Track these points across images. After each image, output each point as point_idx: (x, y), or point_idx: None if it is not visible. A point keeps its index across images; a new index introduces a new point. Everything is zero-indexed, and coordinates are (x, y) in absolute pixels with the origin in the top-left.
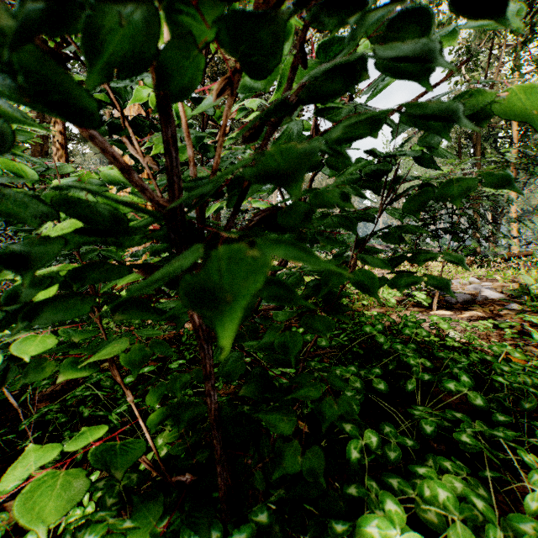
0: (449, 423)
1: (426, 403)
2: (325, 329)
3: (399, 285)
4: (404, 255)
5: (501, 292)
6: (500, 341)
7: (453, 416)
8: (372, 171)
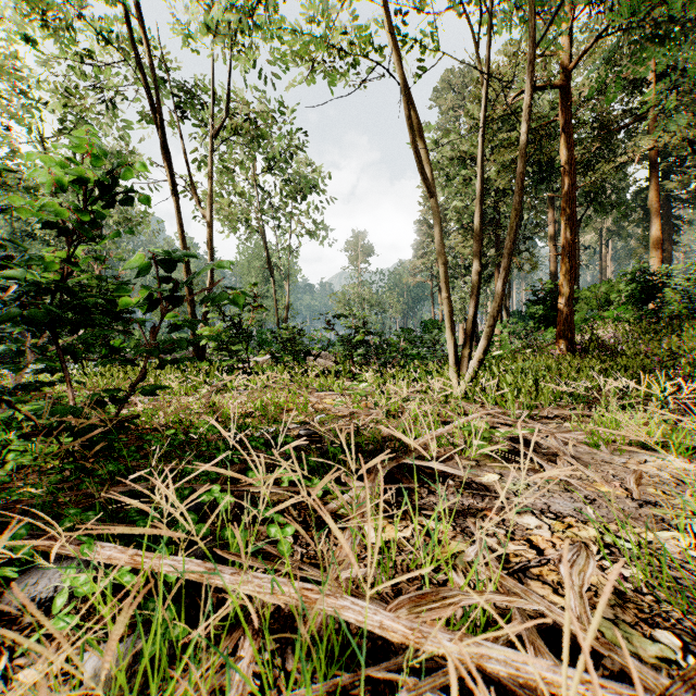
0: None
1: None
2: None
3: None
4: None
5: None
6: None
7: None
8: None
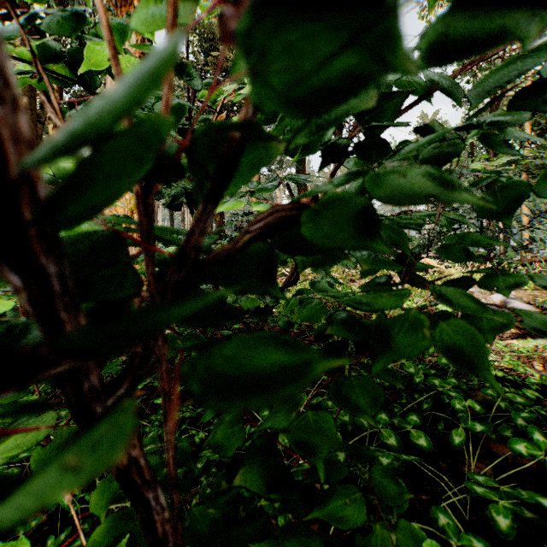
0: (530, 511)
1: (476, 458)
2: (371, 406)
3: (483, 329)
4: (472, 277)
5: (528, 303)
6: (545, 366)
7: (539, 505)
8: (436, 152)
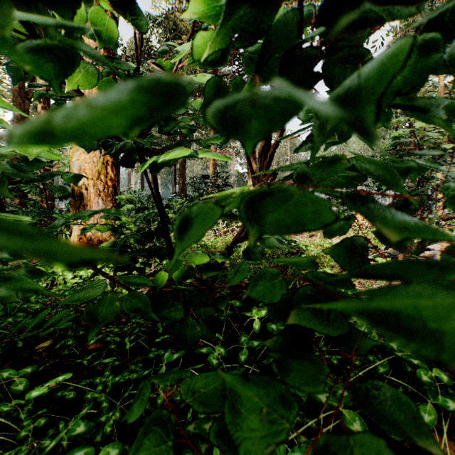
0: None
1: (444, 435)
2: None
3: None
4: None
5: None
6: None
7: None
8: None
